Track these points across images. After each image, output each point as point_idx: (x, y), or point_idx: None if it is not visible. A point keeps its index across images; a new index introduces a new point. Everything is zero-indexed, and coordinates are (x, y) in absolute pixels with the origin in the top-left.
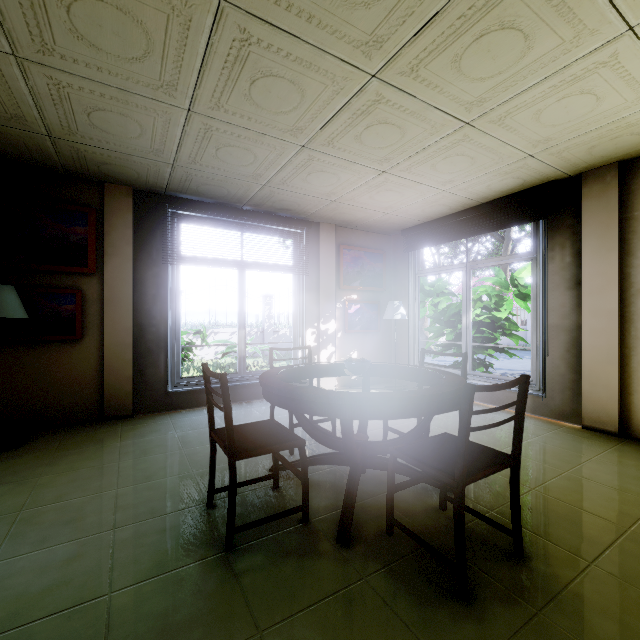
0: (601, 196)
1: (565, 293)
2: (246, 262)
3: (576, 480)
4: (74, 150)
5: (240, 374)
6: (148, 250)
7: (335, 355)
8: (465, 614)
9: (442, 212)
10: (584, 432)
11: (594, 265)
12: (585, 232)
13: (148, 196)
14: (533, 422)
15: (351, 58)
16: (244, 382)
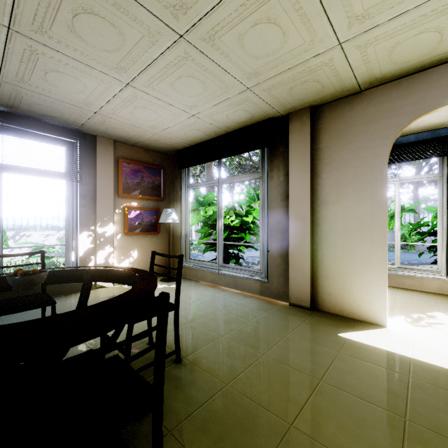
0: (300, 131)
1: (280, 203)
2: (2, 164)
3: (268, 364)
4: None
5: None
6: None
7: (113, 255)
8: None
9: (201, 137)
10: (290, 309)
11: (296, 183)
12: (291, 158)
13: None
14: (258, 303)
15: None
16: None
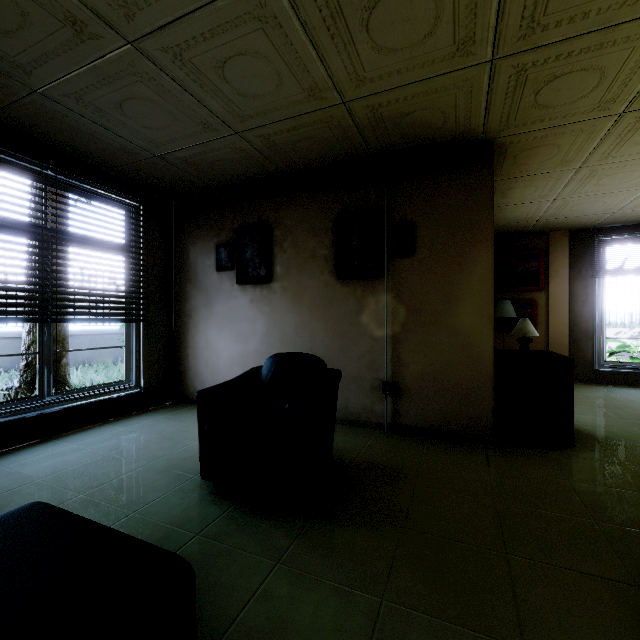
0: None
1: None
2: None
3: None
4: (545, 222)
5: None
6: (578, 270)
7: None
8: None
9: None
10: None
11: None
12: None
13: (578, 233)
14: None
15: None
16: None
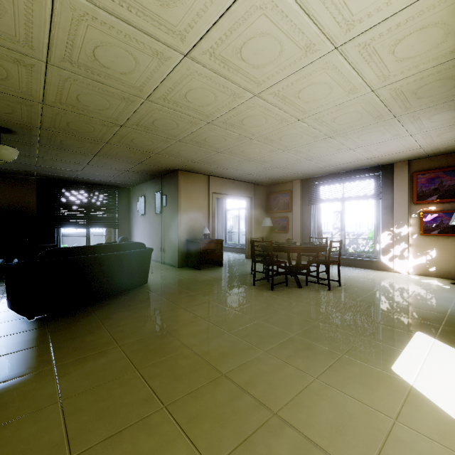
0: None
1: None
2: (345, 198)
3: (341, 304)
4: (276, 179)
5: (342, 252)
6: (305, 200)
7: (407, 250)
8: (249, 285)
9: None
10: None
11: None
12: None
13: (305, 180)
14: None
15: (274, 153)
16: (342, 256)
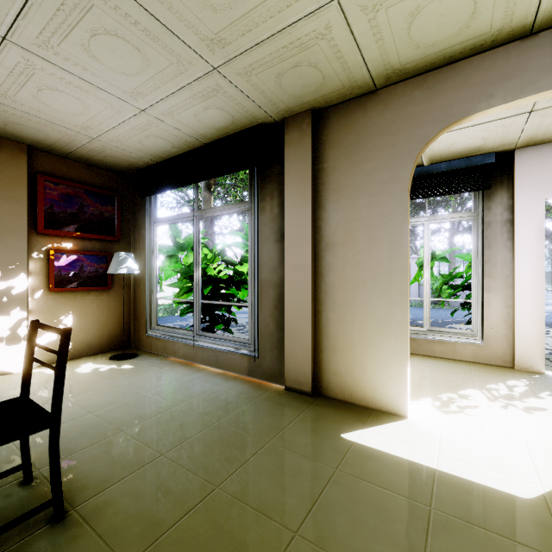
0: (299, 144)
1: (274, 246)
2: None
3: (218, 507)
4: None
5: None
6: None
7: (27, 322)
8: None
9: (168, 150)
10: (284, 396)
11: (294, 216)
12: (287, 181)
13: None
14: (242, 389)
15: None
16: None
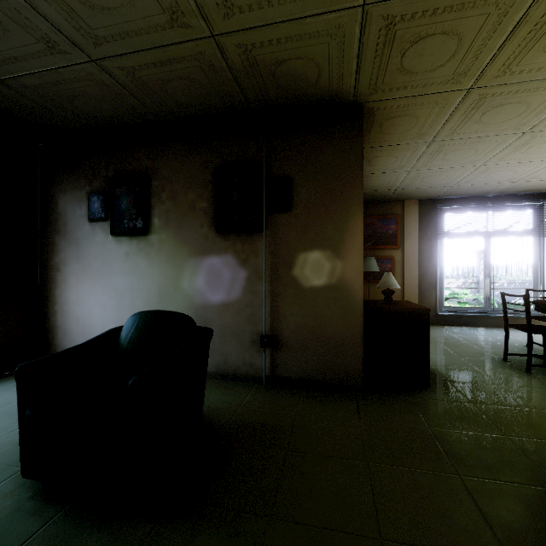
0: None
1: None
2: (490, 232)
3: None
4: (401, 191)
5: (485, 309)
6: (425, 232)
7: None
8: None
9: None
10: None
11: None
12: None
13: (425, 202)
14: None
15: None
16: (489, 314)
